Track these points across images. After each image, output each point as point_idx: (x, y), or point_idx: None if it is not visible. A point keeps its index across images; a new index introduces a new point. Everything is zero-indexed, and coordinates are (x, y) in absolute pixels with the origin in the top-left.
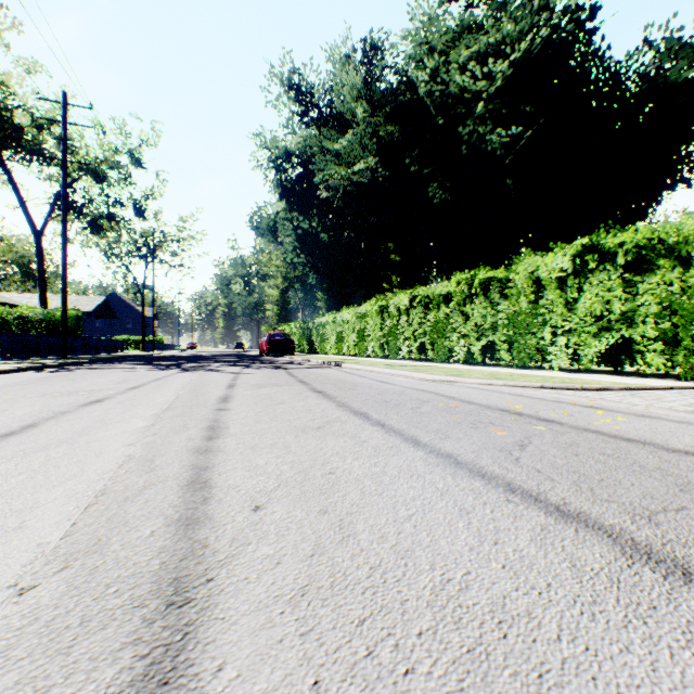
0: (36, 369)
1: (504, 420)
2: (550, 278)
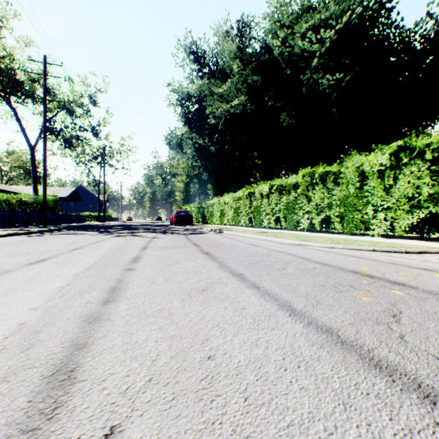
0: (22, 234)
1: (361, 282)
2: (371, 170)
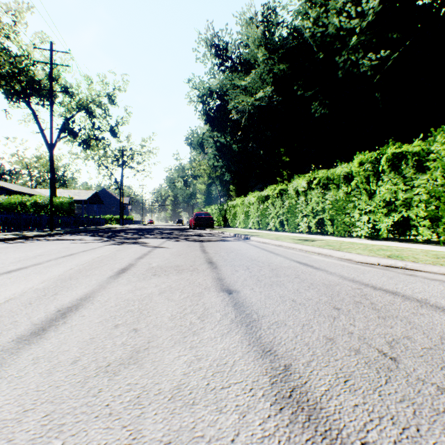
0: (8, 240)
1: None
2: None
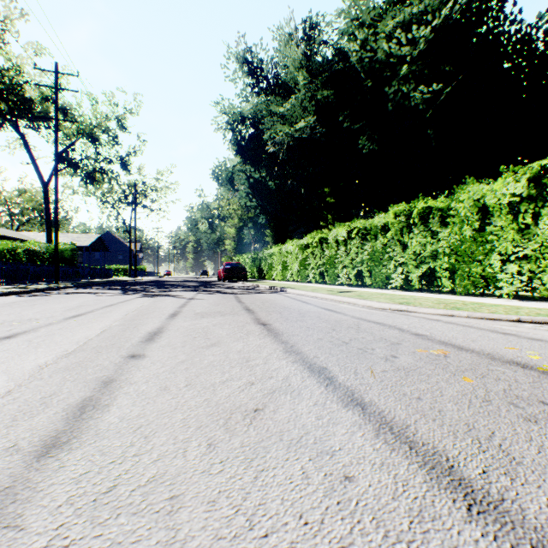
0: (20, 293)
1: None
2: (497, 204)
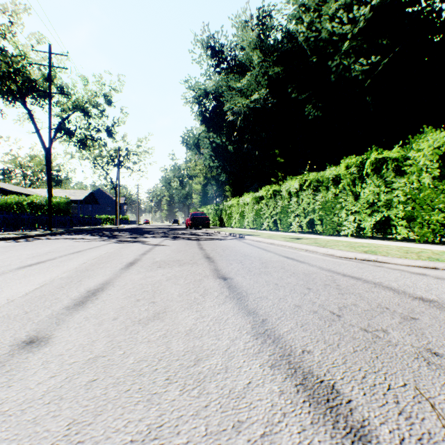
0: (11, 239)
1: None
2: None
